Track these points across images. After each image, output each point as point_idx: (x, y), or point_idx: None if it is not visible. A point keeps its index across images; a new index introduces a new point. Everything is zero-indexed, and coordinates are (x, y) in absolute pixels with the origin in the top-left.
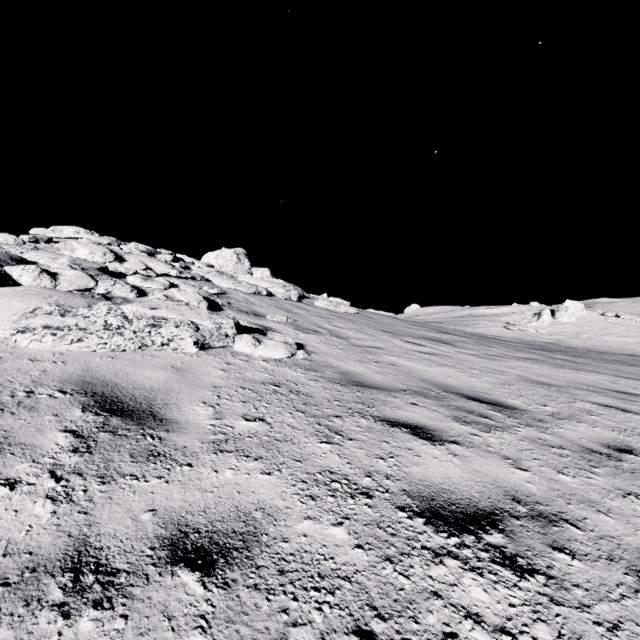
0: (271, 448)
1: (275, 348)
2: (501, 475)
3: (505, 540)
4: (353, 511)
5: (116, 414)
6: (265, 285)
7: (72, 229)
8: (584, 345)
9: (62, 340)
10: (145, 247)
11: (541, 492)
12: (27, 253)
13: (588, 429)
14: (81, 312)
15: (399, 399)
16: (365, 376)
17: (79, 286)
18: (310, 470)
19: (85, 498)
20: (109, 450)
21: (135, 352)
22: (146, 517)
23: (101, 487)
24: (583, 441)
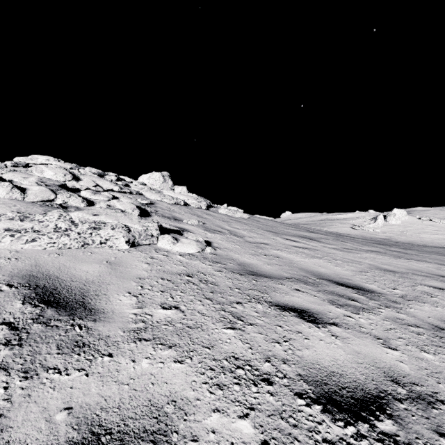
0: (183, 335)
1: (189, 245)
2: (377, 355)
3: (395, 427)
4: (257, 400)
5: (52, 305)
6: (183, 198)
7: (44, 157)
8: (407, 240)
9: (18, 240)
10: (96, 170)
11: (413, 371)
12: (6, 174)
13: (432, 309)
14: (37, 218)
15: (285, 286)
16: (258, 267)
17: (42, 198)
18: (217, 357)
19: (4, 397)
20: (38, 342)
21: (78, 249)
22: (60, 417)
23: (22, 383)
24: (431, 319)
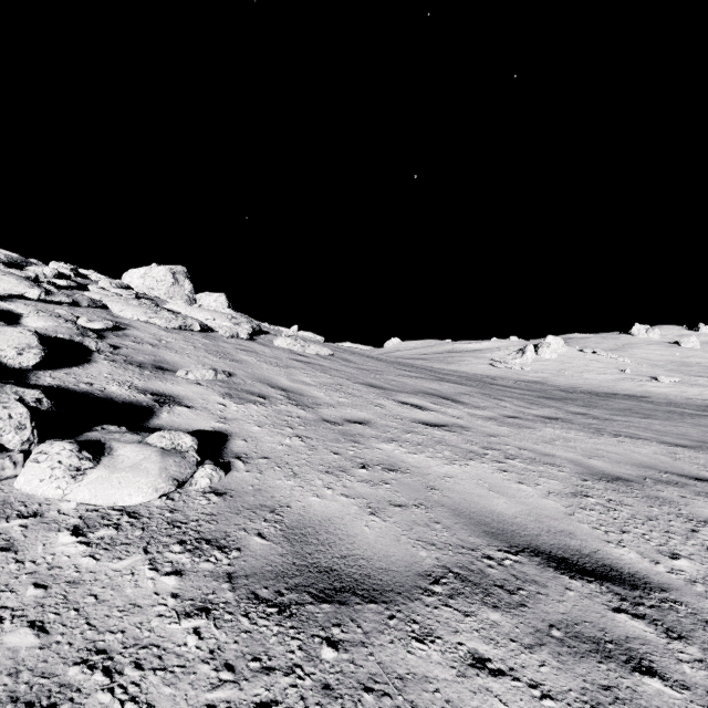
0: None
1: (131, 476)
2: None
3: None
4: None
5: None
6: (203, 316)
7: None
8: (568, 383)
9: None
10: (5, 253)
11: None
12: None
13: None
14: None
15: (438, 645)
16: (345, 532)
17: None
18: None
19: None
20: None
21: None
22: None
23: None
24: None
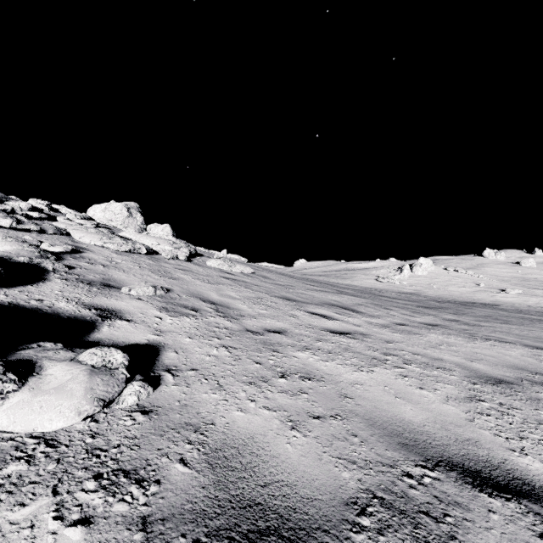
0: None
1: (53, 399)
2: None
3: None
4: None
5: None
6: (149, 241)
7: None
8: (436, 294)
9: None
10: None
11: None
12: None
13: None
14: None
15: None
16: (268, 452)
17: None
18: None
19: None
20: None
21: None
22: None
23: None
24: None
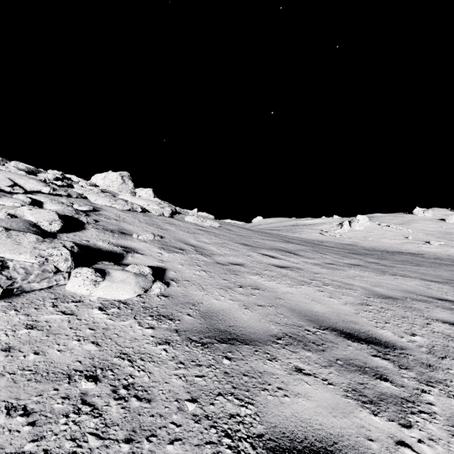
0: None
1: (122, 285)
2: None
3: None
4: None
5: None
6: (142, 202)
7: None
8: (370, 245)
9: None
10: (26, 166)
11: None
12: None
13: None
14: None
15: (279, 362)
16: (232, 316)
17: None
18: None
19: None
20: None
21: None
22: None
23: None
24: None
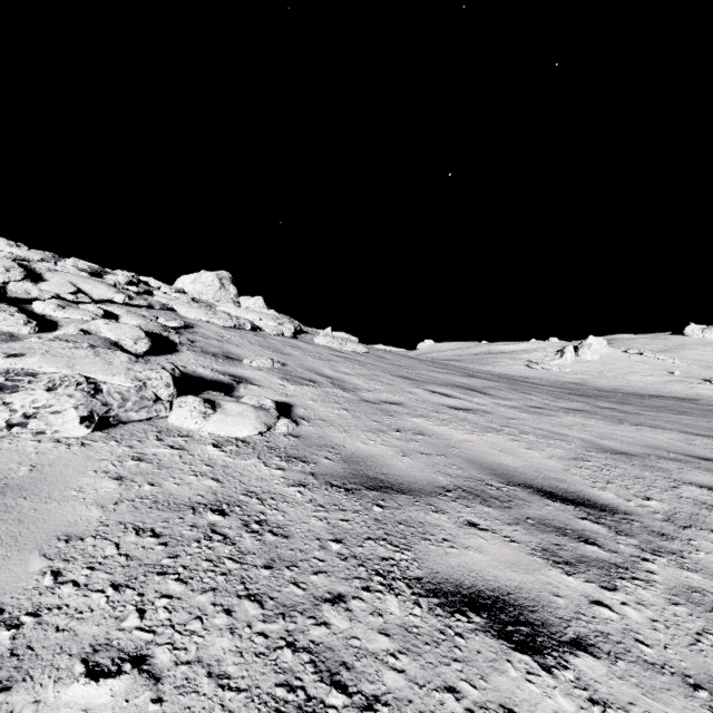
0: None
1: (239, 419)
2: None
3: None
4: None
5: None
6: (251, 317)
7: None
8: (610, 385)
9: None
10: (88, 265)
11: None
12: None
13: None
14: None
15: (446, 515)
16: (385, 463)
17: None
18: None
19: None
20: None
21: None
22: None
23: None
24: None
